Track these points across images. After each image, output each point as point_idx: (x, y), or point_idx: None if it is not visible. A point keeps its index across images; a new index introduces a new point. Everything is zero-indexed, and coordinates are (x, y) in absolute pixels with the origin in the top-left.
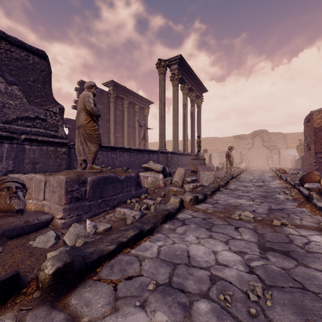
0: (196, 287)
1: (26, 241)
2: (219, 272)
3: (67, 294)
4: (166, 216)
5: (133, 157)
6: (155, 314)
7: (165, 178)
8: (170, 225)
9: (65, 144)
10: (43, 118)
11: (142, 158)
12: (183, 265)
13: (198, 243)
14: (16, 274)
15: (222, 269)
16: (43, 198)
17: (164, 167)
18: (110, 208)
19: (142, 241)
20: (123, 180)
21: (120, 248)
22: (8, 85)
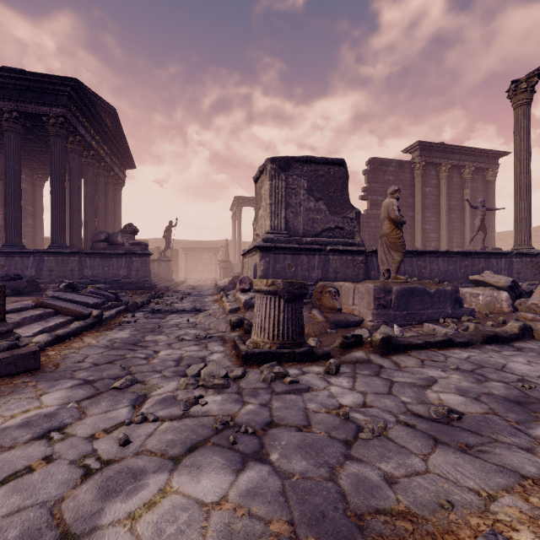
0: (498, 378)
1: (348, 331)
2: (534, 380)
3: (388, 355)
4: (489, 336)
5: (454, 264)
6: (452, 375)
7: (517, 300)
8: (495, 347)
9: (362, 252)
10: (341, 227)
11: (471, 265)
12: (492, 368)
13: (525, 364)
14: (361, 335)
15: (539, 380)
16: (352, 304)
17: (514, 281)
18: (417, 323)
19: (451, 348)
20: (432, 294)
21: (427, 346)
22: (316, 202)
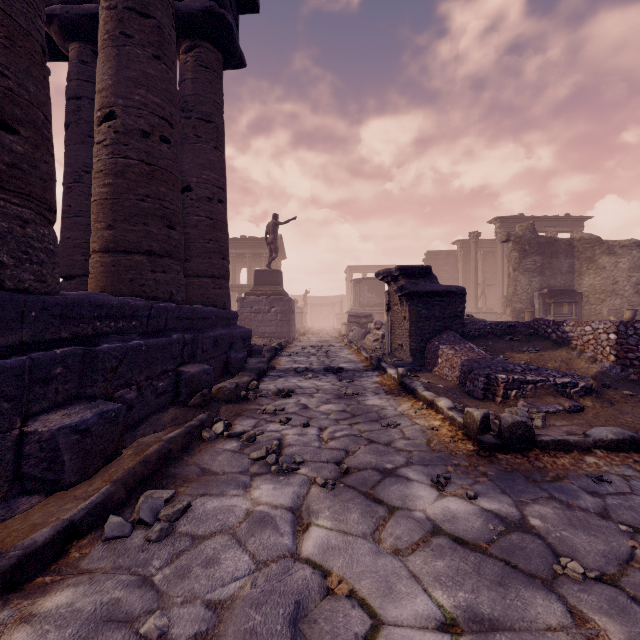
0: None
1: None
2: None
3: None
4: None
5: None
6: None
7: None
8: None
9: None
10: (382, 303)
11: None
12: None
13: None
14: None
15: None
16: None
17: None
18: None
19: None
20: None
21: None
22: (371, 294)
